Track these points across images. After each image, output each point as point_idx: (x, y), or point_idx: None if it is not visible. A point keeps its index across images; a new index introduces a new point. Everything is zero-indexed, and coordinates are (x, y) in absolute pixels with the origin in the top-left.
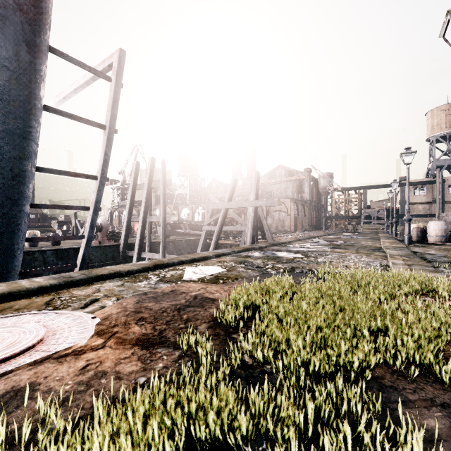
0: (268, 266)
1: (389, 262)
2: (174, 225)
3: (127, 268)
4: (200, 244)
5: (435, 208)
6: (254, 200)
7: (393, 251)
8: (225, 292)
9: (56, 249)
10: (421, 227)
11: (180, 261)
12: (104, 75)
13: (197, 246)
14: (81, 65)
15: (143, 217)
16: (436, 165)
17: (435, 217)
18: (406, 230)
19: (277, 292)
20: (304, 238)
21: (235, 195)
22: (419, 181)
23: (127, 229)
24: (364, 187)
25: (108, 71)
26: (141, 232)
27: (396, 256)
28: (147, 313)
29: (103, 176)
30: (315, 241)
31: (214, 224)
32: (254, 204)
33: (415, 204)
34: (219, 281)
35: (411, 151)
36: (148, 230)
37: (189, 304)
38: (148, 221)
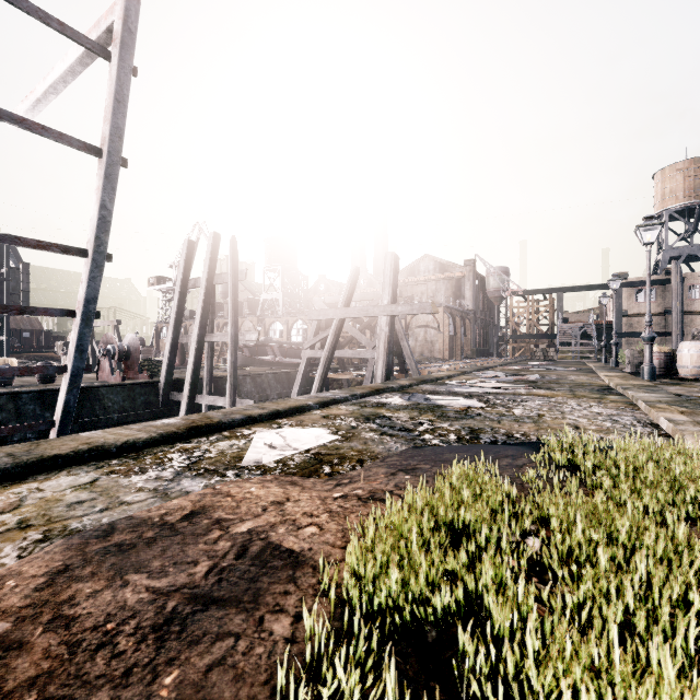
0: (422, 427)
1: (653, 417)
2: (255, 348)
3: (124, 436)
4: (297, 380)
5: (670, 322)
6: (390, 304)
7: (642, 393)
8: (332, 519)
9: (40, 391)
10: (664, 351)
11: (248, 418)
12: (95, 44)
13: (293, 383)
14: (41, 15)
15: (198, 334)
16: (669, 255)
17: (670, 336)
18: (645, 355)
19: (482, 529)
20: (472, 370)
21: (356, 299)
22: (645, 280)
23: (171, 355)
24: (559, 289)
25: (108, 44)
26: (196, 361)
27: (658, 403)
28: (37, 654)
29: (99, 250)
30: (491, 375)
31: (321, 347)
32: (389, 311)
33: (638, 315)
34: (322, 469)
35: (655, 222)
36: (207, 356)
37: (215, 586)
38: (207, 341)
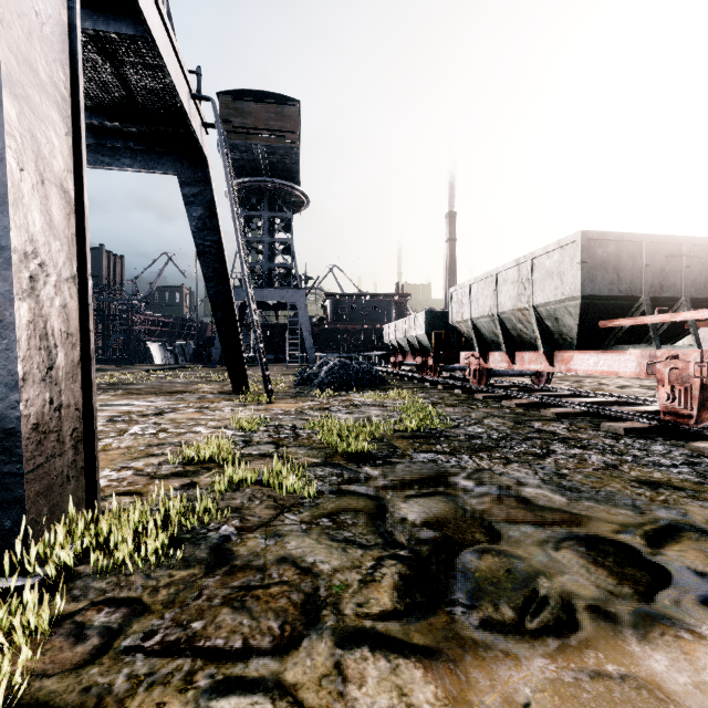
0: None
1: None
2: None
3: None
4: None
5: None
6: None
7: None
8: None
9: None
10: None
11: None
12: None
13: None
14: None
15: None
16: None
17: None
18: None
19: None
20: None
21: None
22: None
23: None
24: None
25: None
26: None
27: None
28: None
29: None
30: None
31: None
32: None
33: None
34: None
35: None
36: None
37: None
38: None
